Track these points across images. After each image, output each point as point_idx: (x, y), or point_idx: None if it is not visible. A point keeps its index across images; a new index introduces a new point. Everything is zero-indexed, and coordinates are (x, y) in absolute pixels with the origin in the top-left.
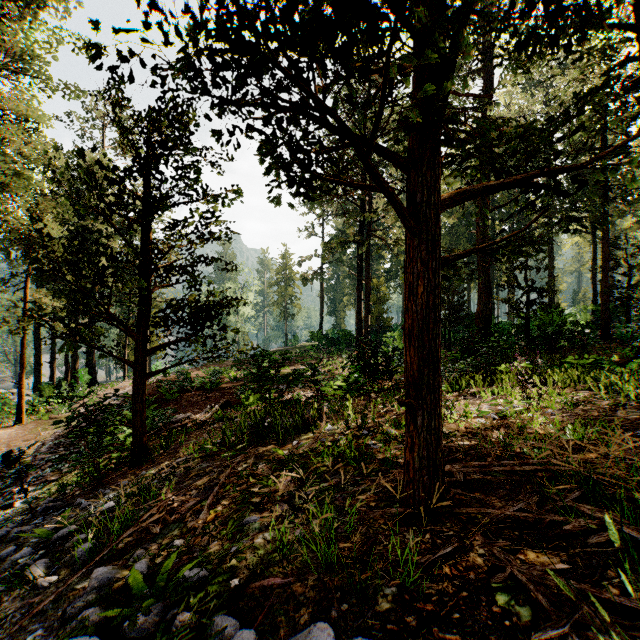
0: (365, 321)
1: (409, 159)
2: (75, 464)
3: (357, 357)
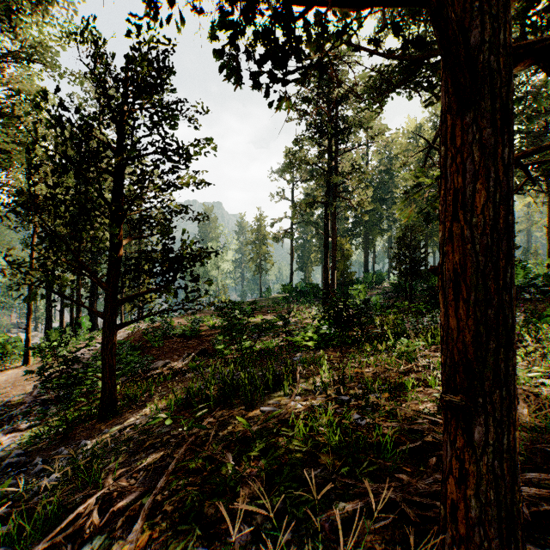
0: (331, 275)
1: None
2: (39, 418)
3: (329, 309)
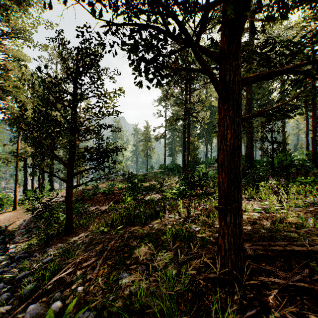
0: (187, 159)
1: (221, 54)
2: (35, 234)
3: (184, 178)
